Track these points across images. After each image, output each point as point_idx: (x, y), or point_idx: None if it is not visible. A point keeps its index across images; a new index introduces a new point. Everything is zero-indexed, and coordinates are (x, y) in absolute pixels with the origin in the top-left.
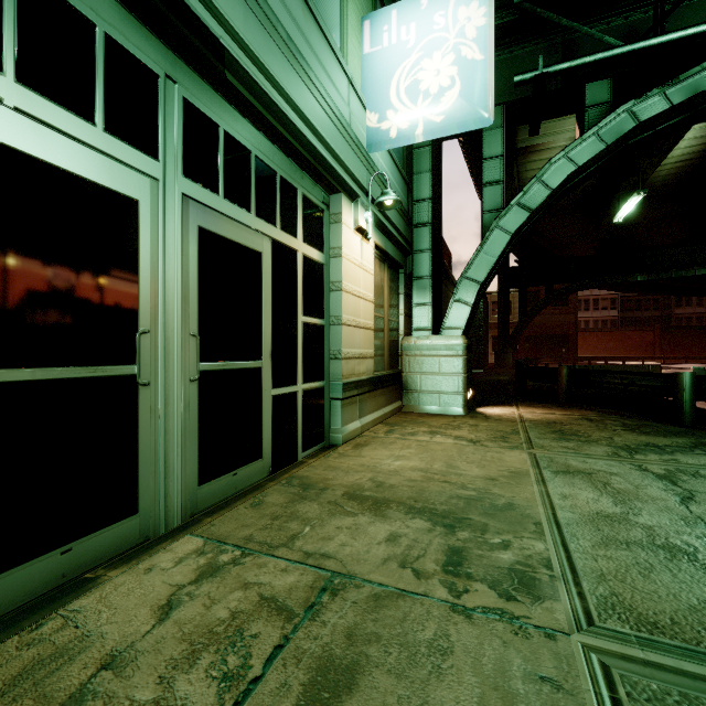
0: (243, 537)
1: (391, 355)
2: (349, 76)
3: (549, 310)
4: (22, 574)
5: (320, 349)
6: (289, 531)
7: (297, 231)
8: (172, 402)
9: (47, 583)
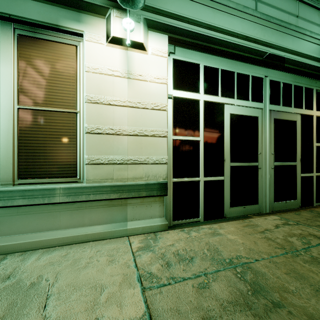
0: (295, 220)
1: None
2: None
3: None
4: (237, 209)
5: None
6: (316, 223)
7: (313, 107)
8: (266, 174)
9: (241, 213)
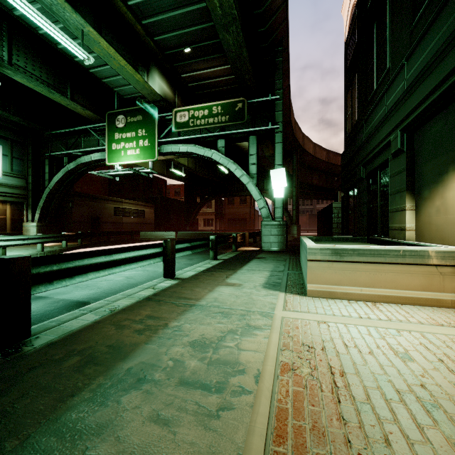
0: None
1: (14, 228)
2: None
3: (238, 206)
4: None
5: None
6: None
7: None
8: None
9: None
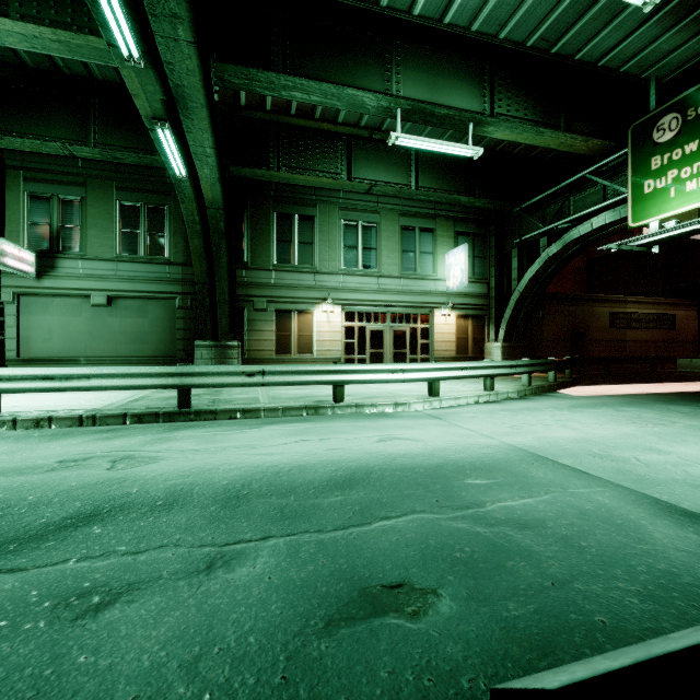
0: None
1: (475, 350)
2: (435, 279)
3: None
4: None
5: (427, 348)
6: None
7: (418, 323)
8: (389, 356)
9: None
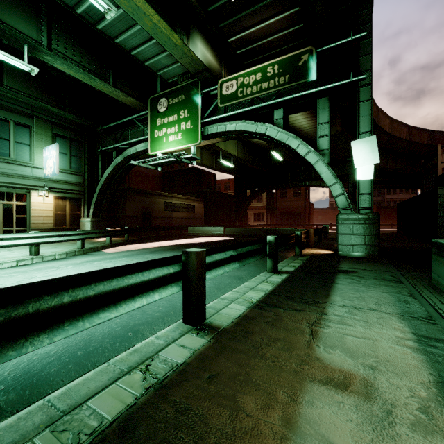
0: None
1: (73, 223)
2: (32, 166)
3: (291, 199)
4: None
5: (25, 221)
6: None
7: (13, 200)
8: None
9: None
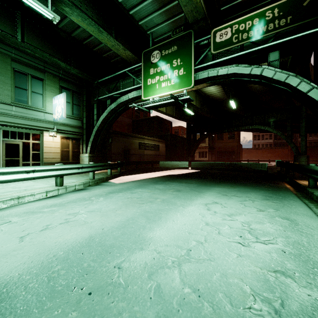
0: None
1: (74, 158)
2: (44, 112)
3: (227, 141)
4: None
5: (39, 156)
6: None
7: (30, 139)
8: (1, 162)
9: None
